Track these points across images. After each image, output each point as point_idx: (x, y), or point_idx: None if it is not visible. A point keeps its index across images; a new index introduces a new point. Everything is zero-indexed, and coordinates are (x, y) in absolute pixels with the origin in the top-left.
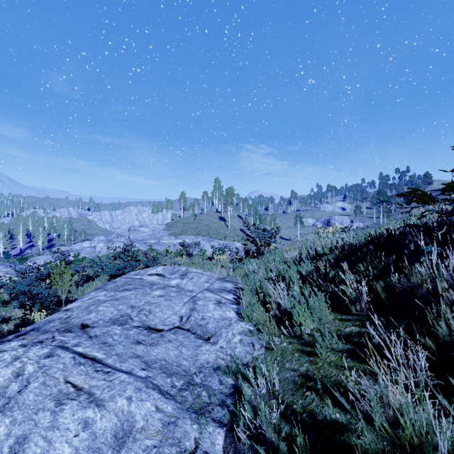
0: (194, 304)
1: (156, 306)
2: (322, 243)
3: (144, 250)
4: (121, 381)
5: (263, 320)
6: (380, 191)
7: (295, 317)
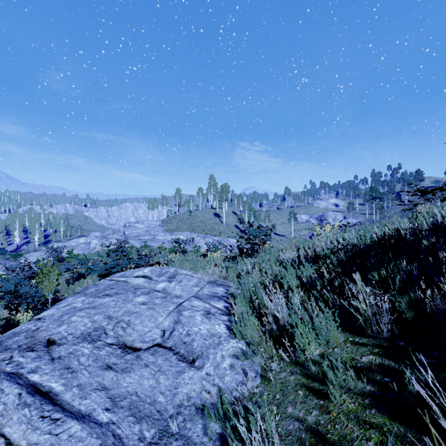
0: (178, 315)
1: (136, 316)
2: (320, 242)
3: (138, 246)
4: (70, 437)
5: (258, 339)
6: (373, 187)
7: (297, 340)
